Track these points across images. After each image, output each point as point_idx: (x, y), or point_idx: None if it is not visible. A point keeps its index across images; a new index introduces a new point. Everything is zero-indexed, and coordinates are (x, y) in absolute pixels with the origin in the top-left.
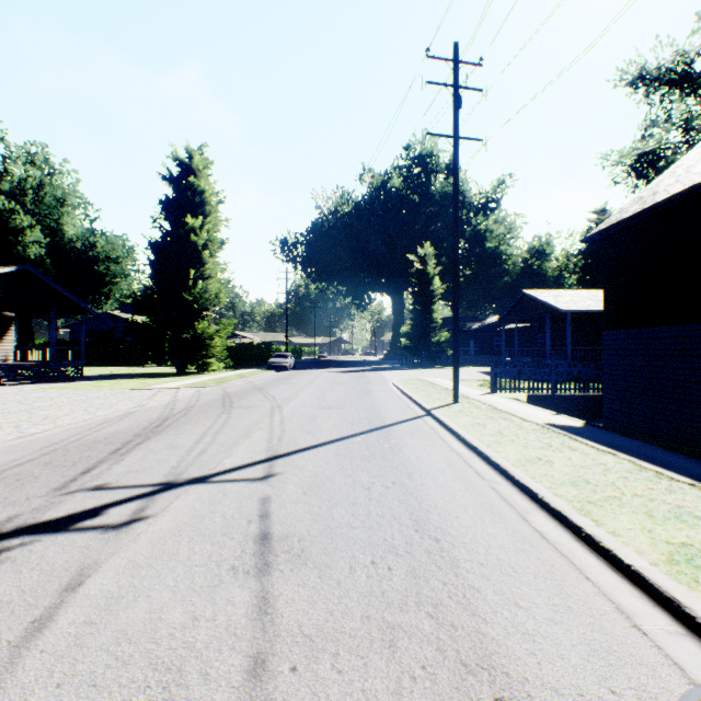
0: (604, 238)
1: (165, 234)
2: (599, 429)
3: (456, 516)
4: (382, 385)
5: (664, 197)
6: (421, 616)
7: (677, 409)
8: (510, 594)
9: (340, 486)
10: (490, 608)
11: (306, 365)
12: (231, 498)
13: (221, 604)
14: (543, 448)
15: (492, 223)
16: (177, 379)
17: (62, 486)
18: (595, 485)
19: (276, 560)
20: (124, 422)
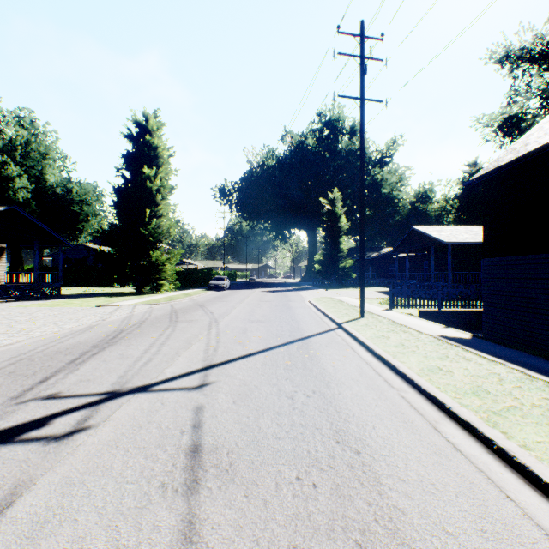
0: (483, 182)
1: (127, 182)
2: (486, 341)
3: (372, 426)
4: (300, 302)
5: (536, 147)
6: (349, 545)
7: (547, 323)
8: (436, 517)
9: (266, 395)
10: (418, 535)
11: (239, 286)
12: (168, 408)
13: (146, 530)
14: (442, 358)
15: (386, 174)
16: (136, 297)
17: (19, 395)
18: (495, 395)
19: (205, 476)
20: (85, 334)
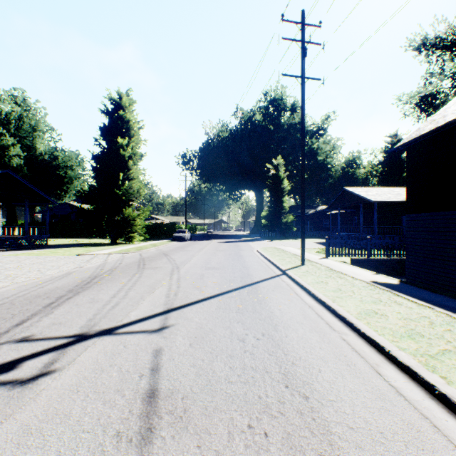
0: (406, 148)
1: (103, 150)
2: (412, 286)
3: (318, 369)
4: (250, 251)
5: (454, 117)
6: None
7: None
8: None
9: (220, 338)
10: None
11: (198, 237)
12: (129, 351)
13: None
14: (376, 303)
15: (321, 144)
16: (111, 247)
17: None
18: (429, 339)
19: (159, 423)
20: (63, 280)
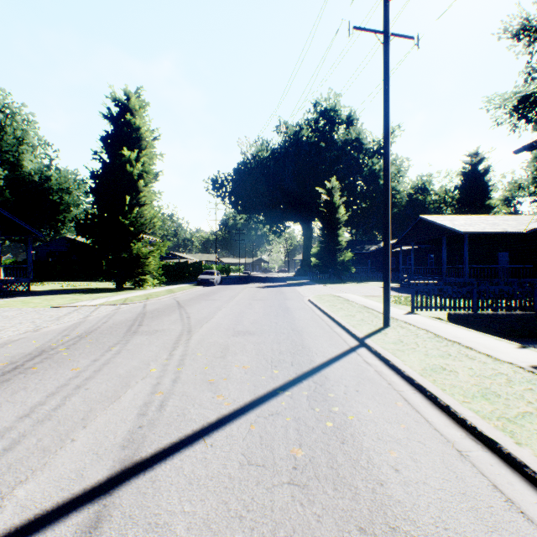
0: None
1: (105, 166)
2: None
3: None
4: (299, 301)
5: None
6: None
7: None
8: None
9: None
10: None
11: (231, 280)
12: None
13: None
14: None
15: None
16: (111, 295)
17: None
18: None
19: None
20: None
